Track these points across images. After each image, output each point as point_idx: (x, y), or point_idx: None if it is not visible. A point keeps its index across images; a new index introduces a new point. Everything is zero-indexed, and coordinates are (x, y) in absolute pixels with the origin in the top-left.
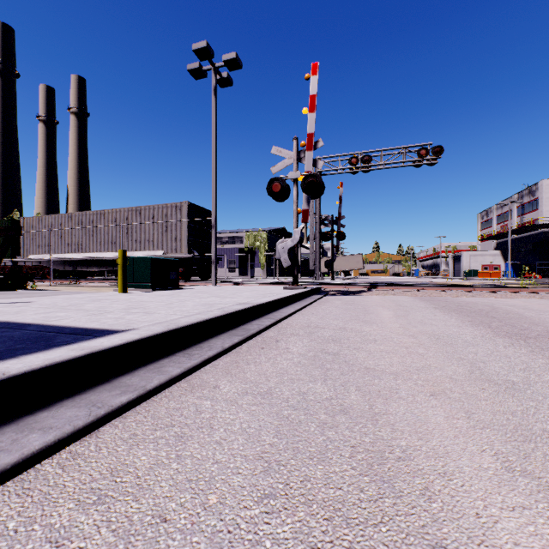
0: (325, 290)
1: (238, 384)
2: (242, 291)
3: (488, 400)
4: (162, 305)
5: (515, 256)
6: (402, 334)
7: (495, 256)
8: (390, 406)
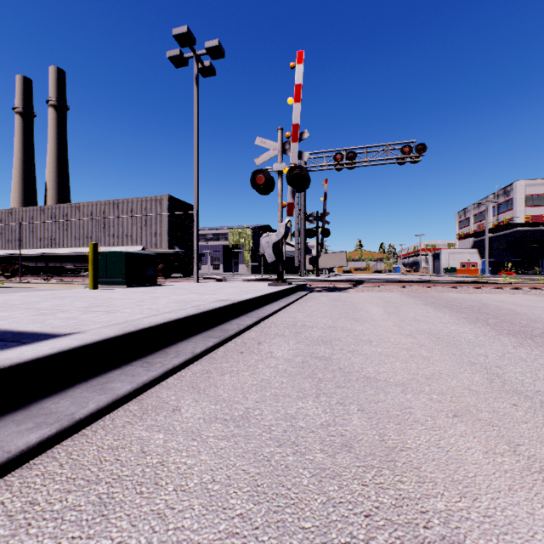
0: (310, 286)
1: (206, 405)
2: (224, 287)
3: (528, 421)
4: (130, 303)
5: (490, 254)
6: (398, 333)
7: (472, 253)
8: (407, 435)
